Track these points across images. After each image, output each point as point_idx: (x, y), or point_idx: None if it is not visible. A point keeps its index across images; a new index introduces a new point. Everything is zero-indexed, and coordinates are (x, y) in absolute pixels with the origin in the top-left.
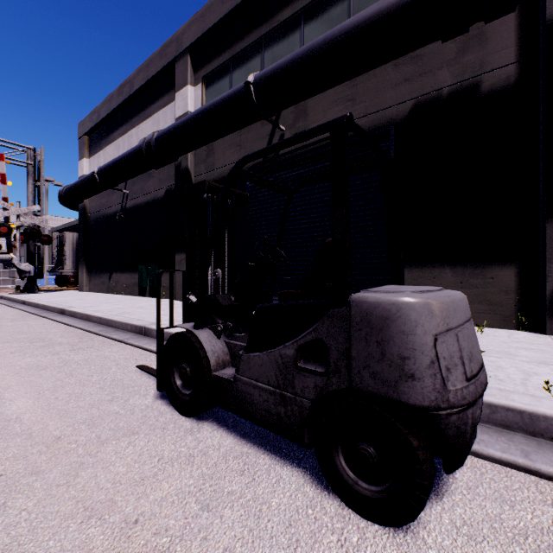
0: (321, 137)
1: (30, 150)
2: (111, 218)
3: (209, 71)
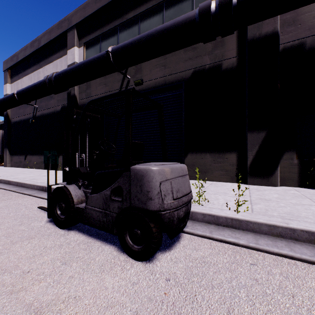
0: (149, 84)
1: None
2: (26, 121)
3: (88, 40)
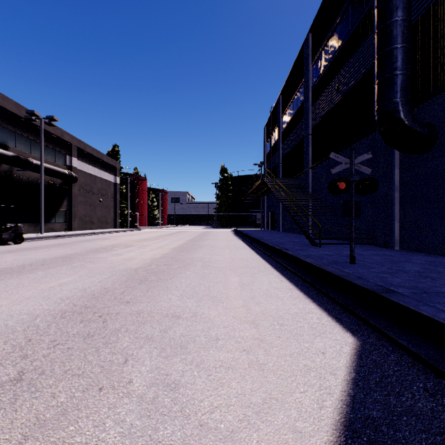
0: None
1: None
2: None
3: None
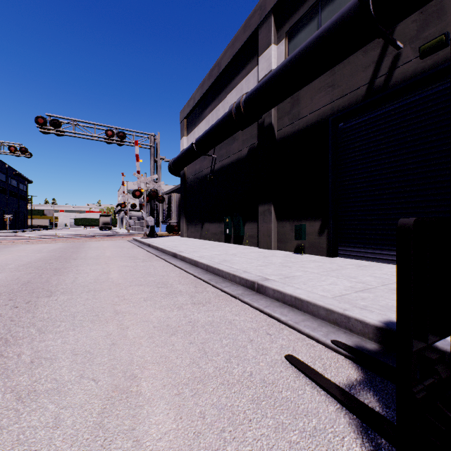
0: None
1: (152, 136)
2: (202, 179)
3: (293, 22)
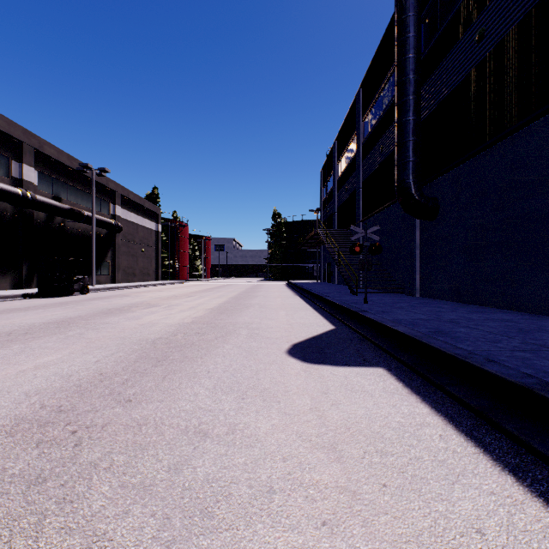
0: None
1: None
2: None
3: None
